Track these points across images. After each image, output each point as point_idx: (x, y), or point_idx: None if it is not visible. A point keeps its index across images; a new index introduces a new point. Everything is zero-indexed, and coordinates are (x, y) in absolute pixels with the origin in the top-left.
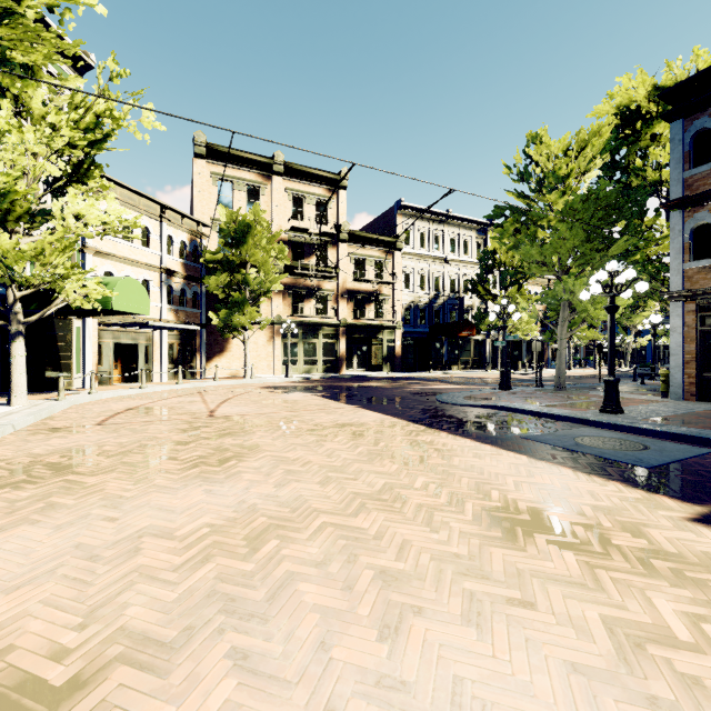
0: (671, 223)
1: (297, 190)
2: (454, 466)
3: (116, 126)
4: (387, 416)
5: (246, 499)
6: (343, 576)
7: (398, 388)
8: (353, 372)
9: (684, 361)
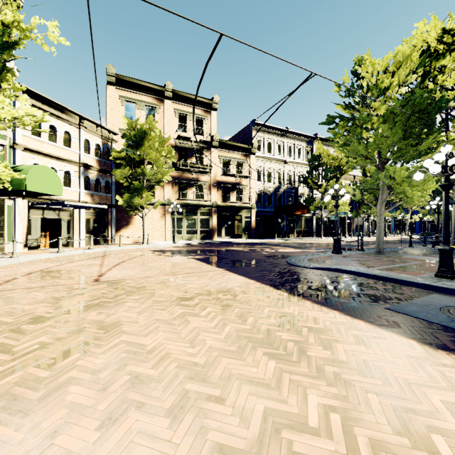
0: None
1: (182, 110)
2: (343, 362)
3: (23, 36)
4: (250, 279)
5: None
6: None
7: (255, 251)
8: (222, 239)
9: None
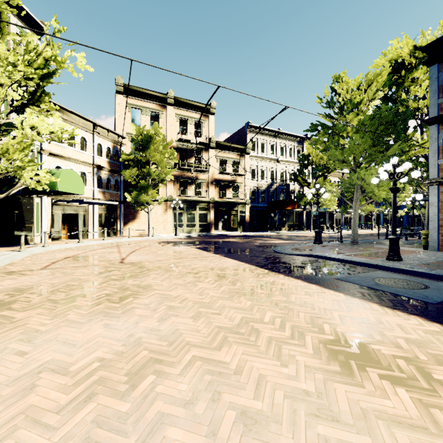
0: (430, 133)
1: (182, 115)
2: (292, 302)
3: (59, 67)
4: (241, 262)
5: (134, 333)
6: (208, 417)
7: (248, 242)
8: (219, 232)
9: (439, 225)
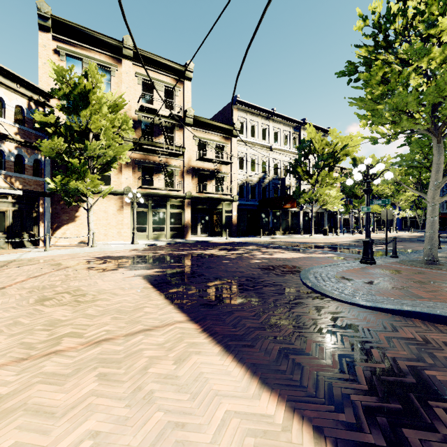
0: None
1: (146, 75)
2: None
3: None
4: (263, 392)
5: None
6: None
7: (242, 258)
8: (197, 238)
9: None
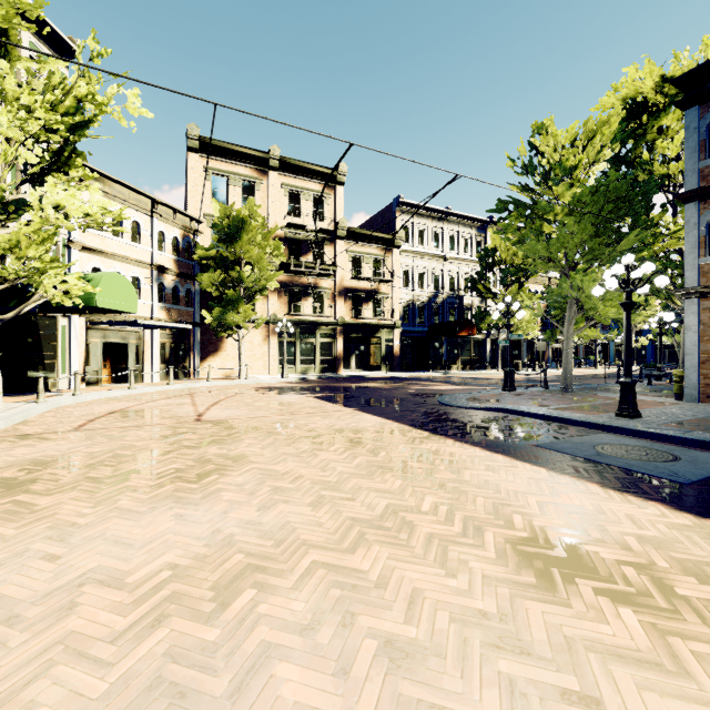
0: (686, 216)
1: (293, 186)
2: (466, 481)
3: (98, 111)
4: (387, 420)
5: (222, 527)
6: (336, 649)
7: (397, 389)
8: (351, 372)
9: (700, 361)
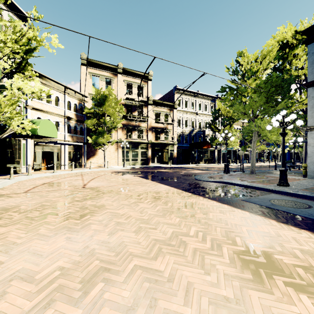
0: (308, 93)
1: (128, 81)
2: (210, 218)
3: (38, 44)
4: (171, 187)
5: (89, 244)
6: None
7: (175, 172)
8: (155, 165)
9: None
